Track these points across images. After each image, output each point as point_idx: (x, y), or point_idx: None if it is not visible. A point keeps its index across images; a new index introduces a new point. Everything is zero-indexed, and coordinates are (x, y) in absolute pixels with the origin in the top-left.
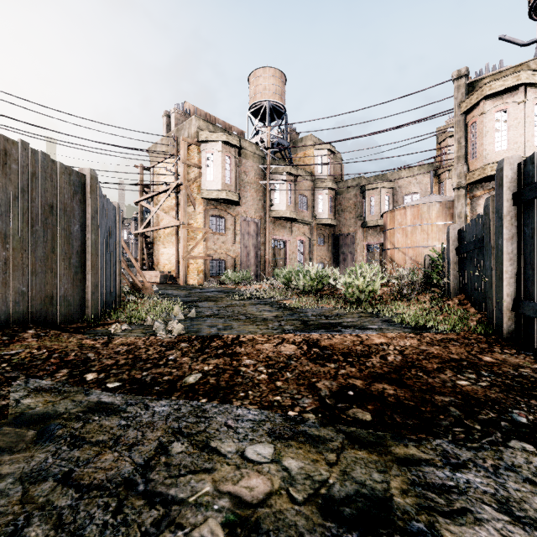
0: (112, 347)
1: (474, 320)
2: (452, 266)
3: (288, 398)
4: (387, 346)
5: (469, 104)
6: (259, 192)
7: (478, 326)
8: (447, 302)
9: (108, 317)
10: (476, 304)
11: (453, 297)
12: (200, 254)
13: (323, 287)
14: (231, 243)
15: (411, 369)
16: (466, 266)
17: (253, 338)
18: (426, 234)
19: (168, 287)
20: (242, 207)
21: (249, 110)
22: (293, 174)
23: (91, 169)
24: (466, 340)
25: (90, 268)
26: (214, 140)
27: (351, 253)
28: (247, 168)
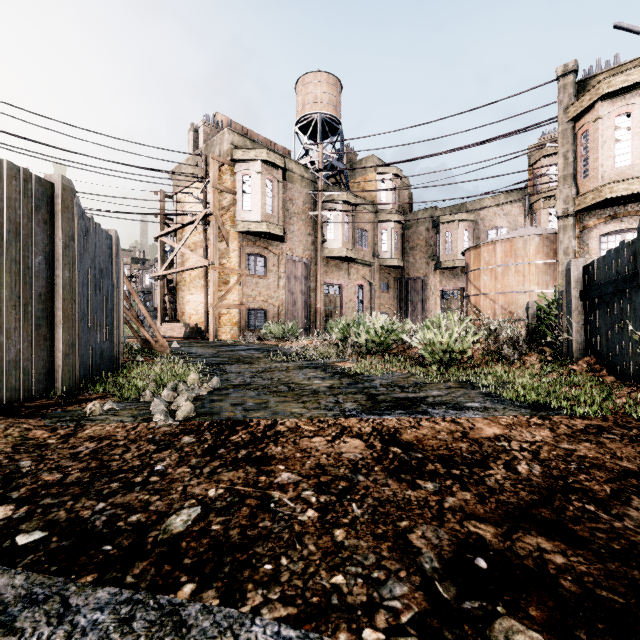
0: (73, 445)
1: (621, 396)
2: (575, 316)
3: (359, 579)
4: (507, 441)
5: (579, 107)
6: (309, 225)
7: (633, 406)
8: (571, 367)
9: (92, 389)
10: (617, 370)
11: (577, 359)
12: (234, 302)
13: (392, 344)
14: (273, 289)
15: (569, 495)
16: (597, 316)
17: (297, 426)
18: (522, 276)
19: (193, 343)
20: (287, 244)
21: (296, 125)
22: (350, 203)
23: (64, 177)
24: (625, 430)
25: (61, 319)
26: (252, 159)
27: (421, 301)
28: (293, 195)
